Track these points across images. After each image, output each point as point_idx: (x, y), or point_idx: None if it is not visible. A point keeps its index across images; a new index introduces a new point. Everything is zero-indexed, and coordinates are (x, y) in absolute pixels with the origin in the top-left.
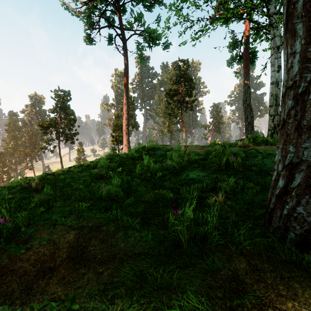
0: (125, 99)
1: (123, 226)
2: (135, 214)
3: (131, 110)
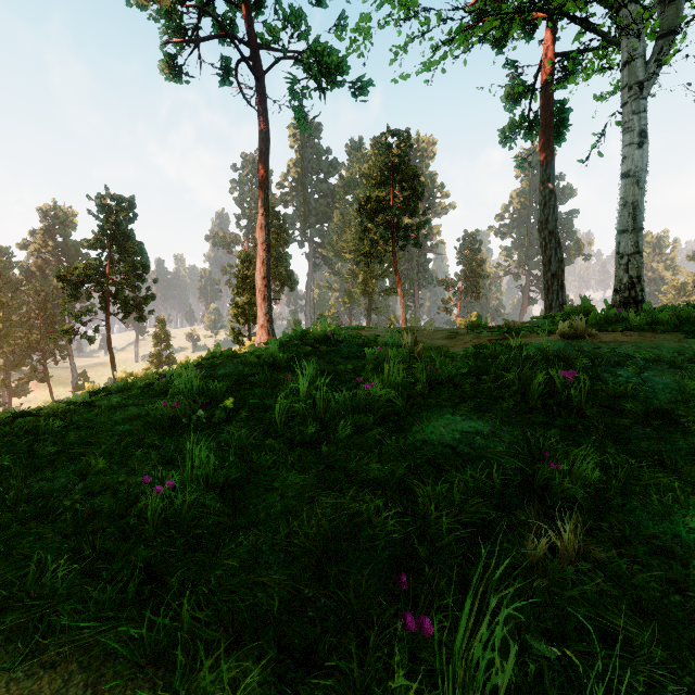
0: (260, 216)
1: (193, 694)
2: (253, 605)
3: (279, 245)
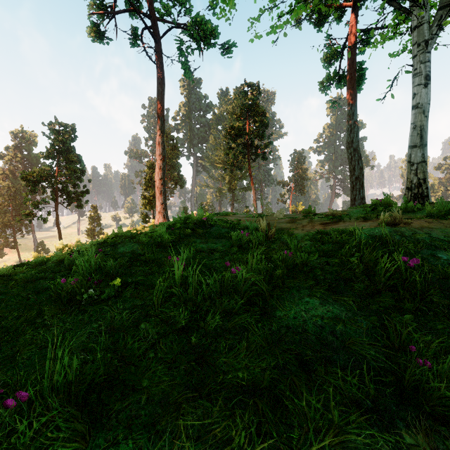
0: (158, 136)
1: None
2: None
3: (173, 157)
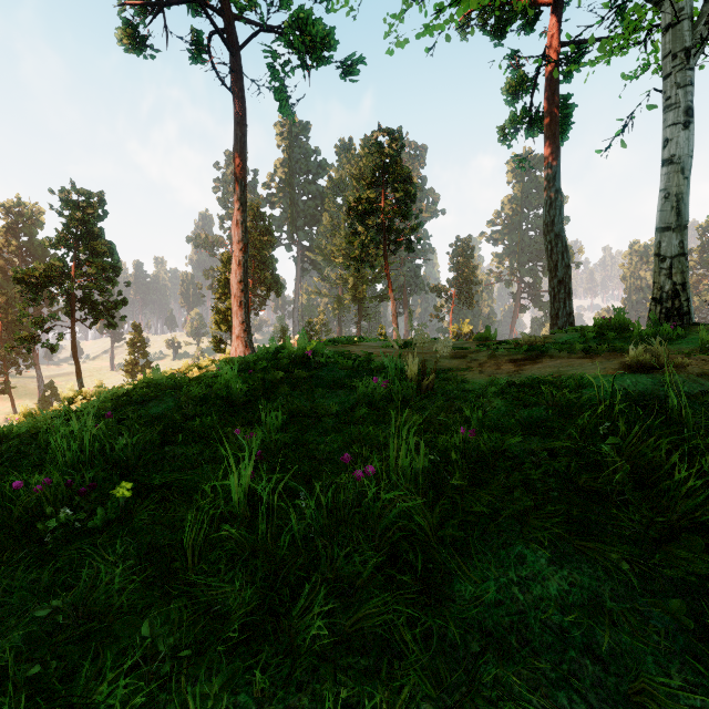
0: (236, 211)
1: None
2: None
3: (264, 248)
